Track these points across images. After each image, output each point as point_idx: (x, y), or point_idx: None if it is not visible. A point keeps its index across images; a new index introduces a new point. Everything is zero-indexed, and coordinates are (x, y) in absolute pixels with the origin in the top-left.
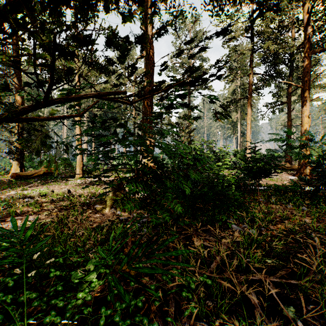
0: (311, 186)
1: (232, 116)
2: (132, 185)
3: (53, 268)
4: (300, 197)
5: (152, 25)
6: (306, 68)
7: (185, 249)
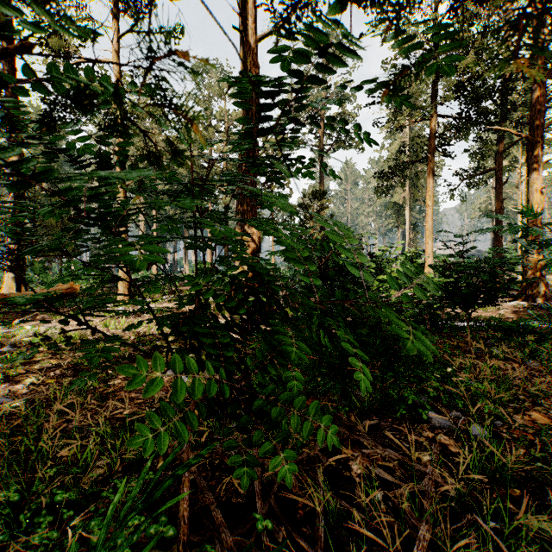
0: None
1: (396, 196)
2: (151, 362)
3: None
4: (550, 344)
5: (255, 24)
6: (537, 103)
7: None
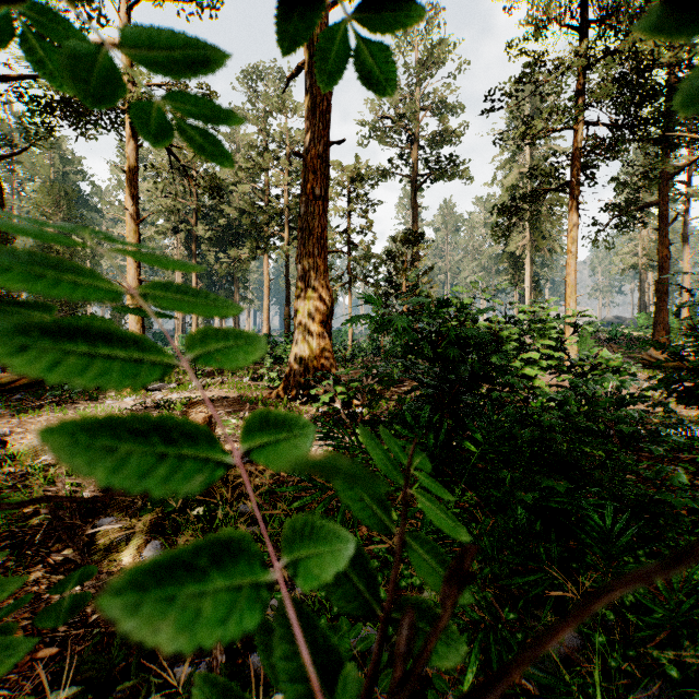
0: None
1: (512, 244)
2: None
3: None
4: None
5: None
6: None
7: None
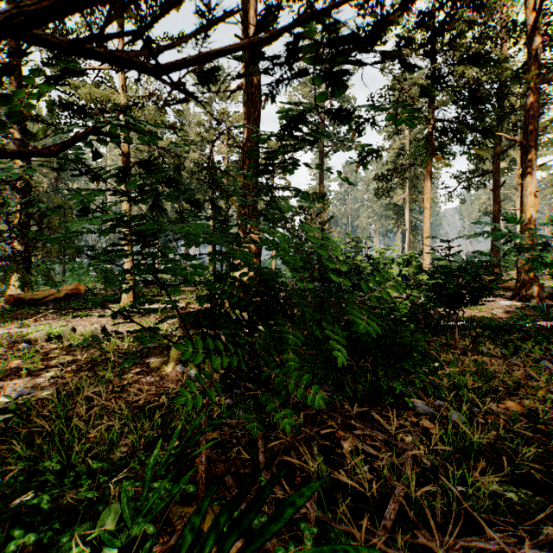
0: (545, 320)
1: (395, 197)
2: (195, 341)
3: (28, 517)
4: (534, 342)
5: None
6: (530, 109)
7: (345, 550)
